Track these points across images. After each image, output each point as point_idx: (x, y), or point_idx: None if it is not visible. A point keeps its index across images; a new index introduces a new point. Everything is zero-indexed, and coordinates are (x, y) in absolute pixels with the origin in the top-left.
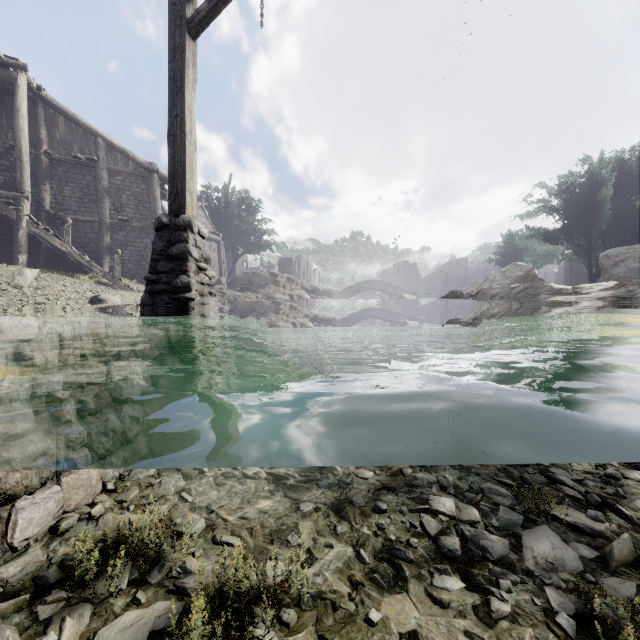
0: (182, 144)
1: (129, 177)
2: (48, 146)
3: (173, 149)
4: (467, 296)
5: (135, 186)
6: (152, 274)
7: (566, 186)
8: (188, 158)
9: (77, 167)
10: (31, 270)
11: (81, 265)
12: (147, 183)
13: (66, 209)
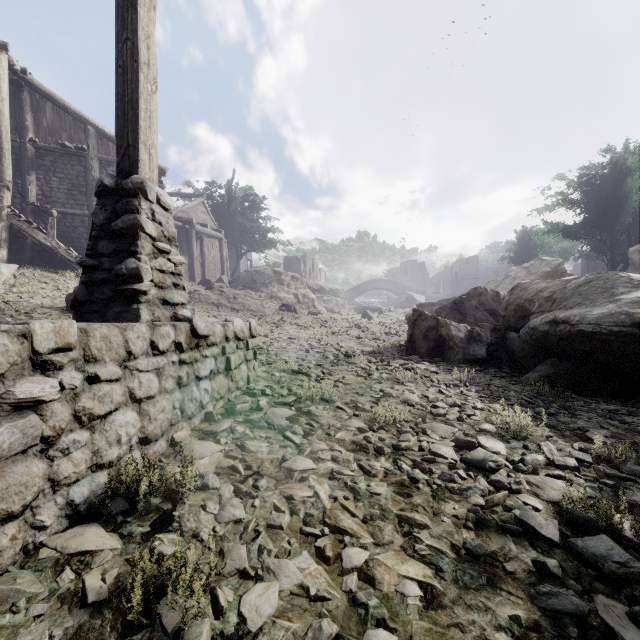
0: (134, 78)
1: None
2: (34, 134)
3: (122, 86)
4: (492, 293)
5: None
6: (90, 257)
7: (587, 178)
8: (143, 98)
9: (66, 157)
10: (9, 266)
11: (69, 261)
12: None
13: (53, 201)
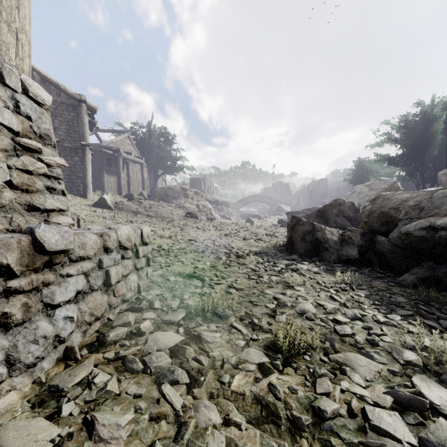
0: None
1: (61, 106)
2: None
3: None
4: (349, 204)
5: (66, 113)
6: None
7: (406, 123)
8: None
9: None
10: None
11: None
12: (77, 111)
13: None
